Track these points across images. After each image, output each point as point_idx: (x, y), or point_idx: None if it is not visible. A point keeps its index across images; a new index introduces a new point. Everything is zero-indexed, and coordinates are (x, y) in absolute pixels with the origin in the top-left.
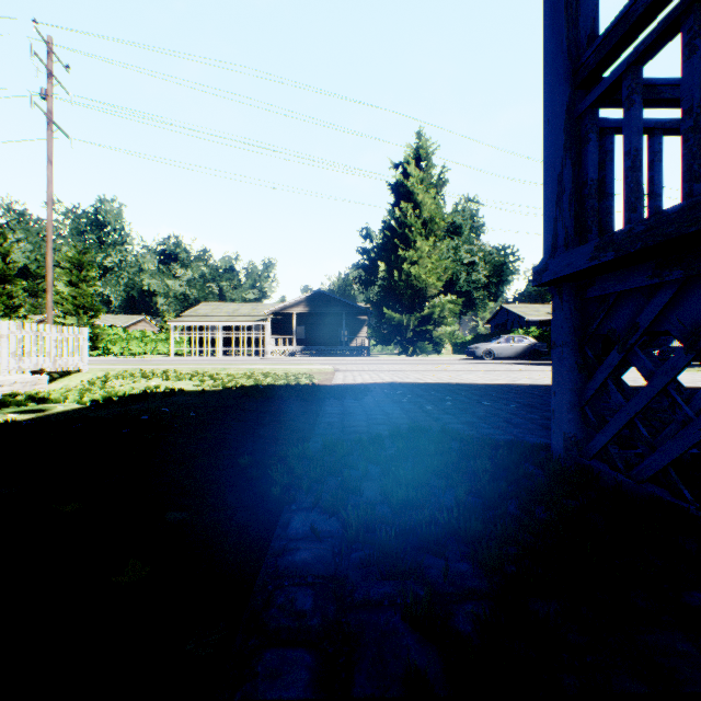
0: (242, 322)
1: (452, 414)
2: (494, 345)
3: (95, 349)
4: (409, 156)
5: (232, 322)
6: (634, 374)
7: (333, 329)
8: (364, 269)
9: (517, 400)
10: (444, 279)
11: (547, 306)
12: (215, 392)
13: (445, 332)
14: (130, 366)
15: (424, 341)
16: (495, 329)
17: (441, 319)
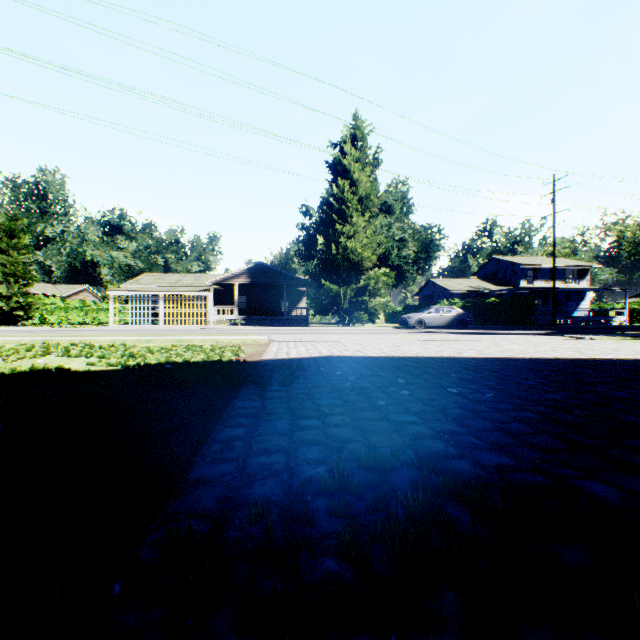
0: (184, 292)
1: (417, 413)
2: (425, 315)
3: (28, 319)
4: (346, 136)
5: (174, 292)
6: (568, 343)
7: (274, 299)
8: (304, 244)
9: (484, 382)
10: (378, 253)
11: (468, 280)
12: (105, 374)
13: (379, 303)
14: (43, 337)
15: (360, 311)
16: (423, 300)
17: (376, 290)
